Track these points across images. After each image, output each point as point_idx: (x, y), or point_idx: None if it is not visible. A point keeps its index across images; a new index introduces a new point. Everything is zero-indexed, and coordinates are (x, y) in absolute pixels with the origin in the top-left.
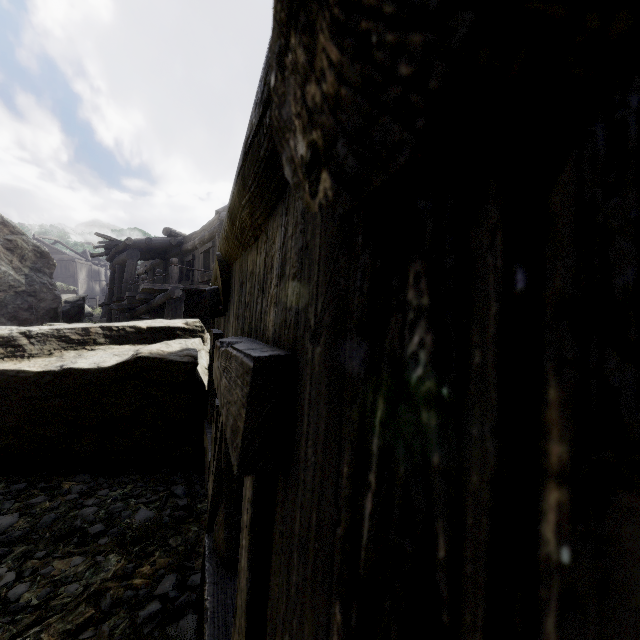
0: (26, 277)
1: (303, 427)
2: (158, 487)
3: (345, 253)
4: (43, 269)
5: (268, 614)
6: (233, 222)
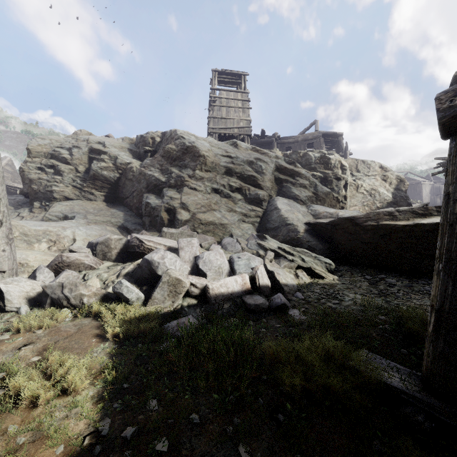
0: (392, 194)
1: None
2: None
3: None
4: (401, 188)
5: None
6: None
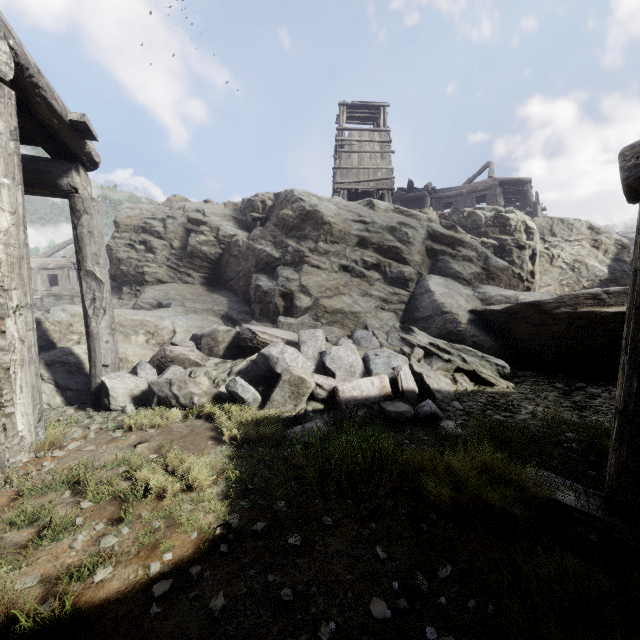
0: (608, 267)
1: None
2: None
3: None
4: (623, 258)
5: None
6: None
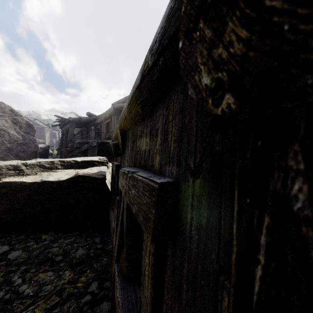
0: (22, 136)
1: (187, 219)
2: (87, 238)
3: (218, 133)
4: (30, 132)
5: (163, 311)
6: (131, 111)
